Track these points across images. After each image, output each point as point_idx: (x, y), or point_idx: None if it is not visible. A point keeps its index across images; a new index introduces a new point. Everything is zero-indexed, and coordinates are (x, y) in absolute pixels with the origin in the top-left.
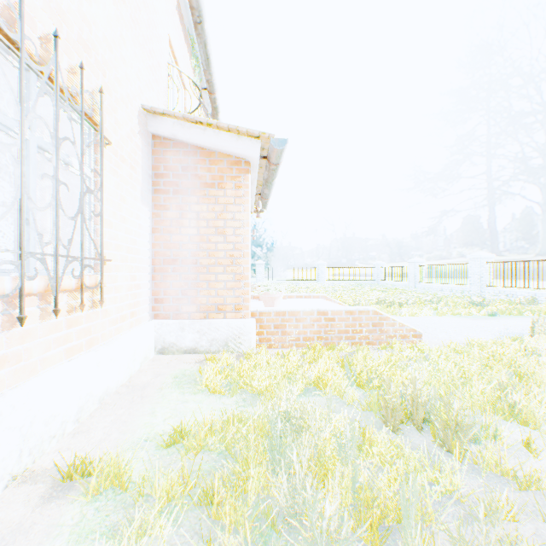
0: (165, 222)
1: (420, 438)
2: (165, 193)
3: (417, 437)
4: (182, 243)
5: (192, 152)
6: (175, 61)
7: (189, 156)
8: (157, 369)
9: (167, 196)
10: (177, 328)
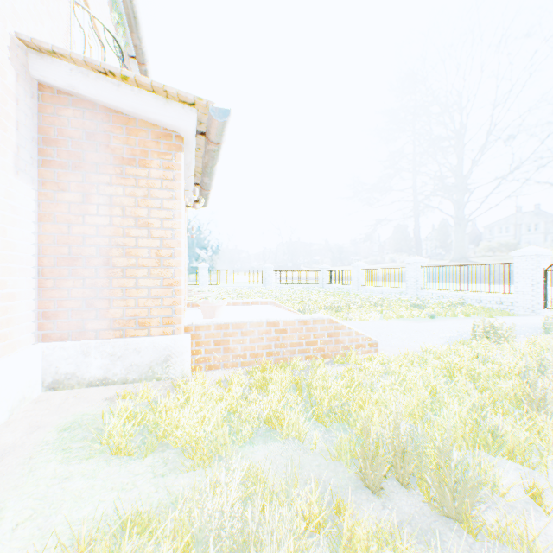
0: (61, 206)
1: (409, 502)
2: (61, 166)
3: (405, 499)
4: (86, 236)
5: (101, 114)
6: (85, 4)
7: (98, 120)
8: (37, 418)
9: (64, 171)
10: (77, 352)
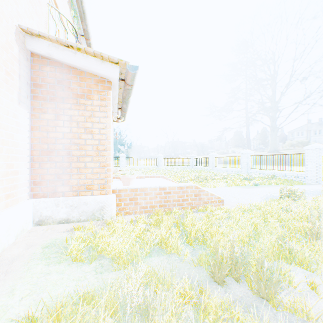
0: (43, 122)
1: (240, 289)
2: (43, 99)
3: (238, 288)
4: (57, 139)
5: (66, 70)
6: (56, 7)
7: (63, 73)
8: (31, 241)
9: (44, 102)
10: (52, 204)
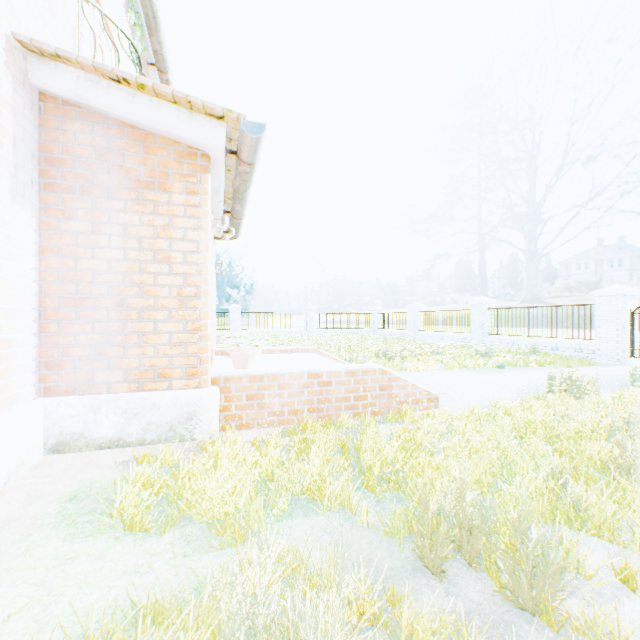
0: (66, 237)
1: (477, 587)
2: (66, 190)
3: (472, 584)
4: (96, 273)
5: (114, 130)
6: (96, 2)
7: (110, 136)
8: (37, 486)
9: (70, 196)
10: (85, 408)
